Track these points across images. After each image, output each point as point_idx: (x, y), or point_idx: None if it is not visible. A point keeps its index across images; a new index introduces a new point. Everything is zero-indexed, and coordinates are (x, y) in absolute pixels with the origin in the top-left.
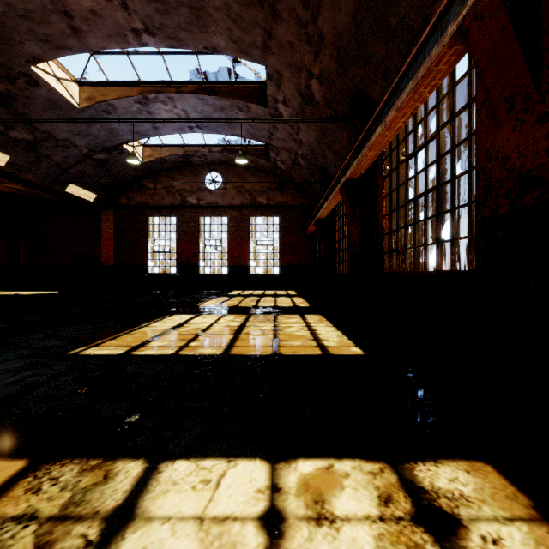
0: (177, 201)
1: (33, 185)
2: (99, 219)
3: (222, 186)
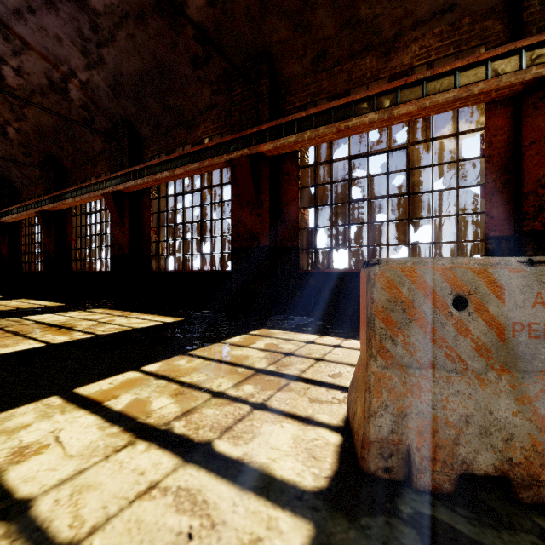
0: None
1: None
2: None
3: None
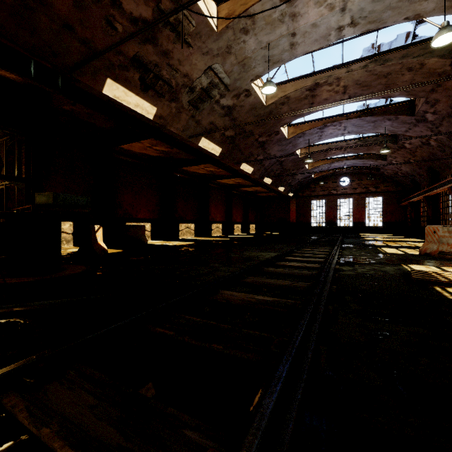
0: (326, 192)
1: (280, 194)
2: (289, 202)
3: (349, 184)
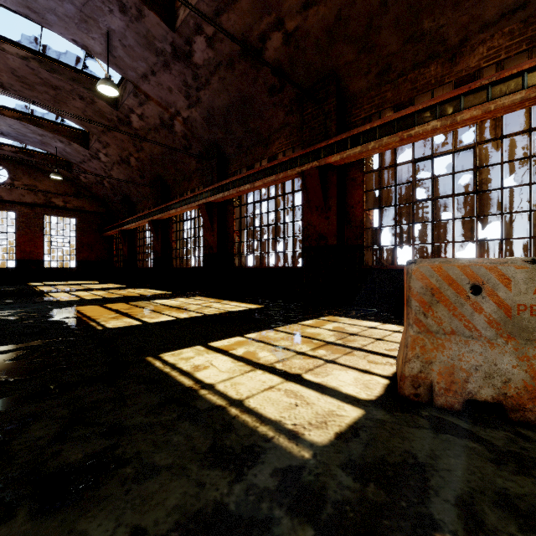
0: None
1: None
2: None
3: (9, 181)
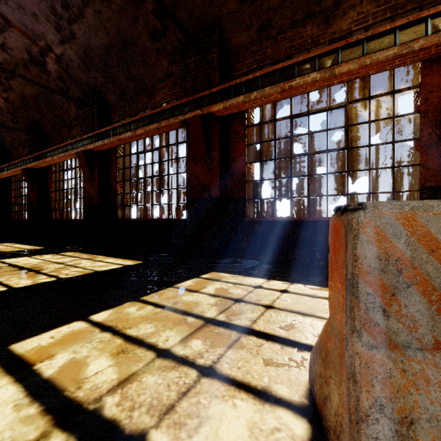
0: None
1: None
2: None
3: None
